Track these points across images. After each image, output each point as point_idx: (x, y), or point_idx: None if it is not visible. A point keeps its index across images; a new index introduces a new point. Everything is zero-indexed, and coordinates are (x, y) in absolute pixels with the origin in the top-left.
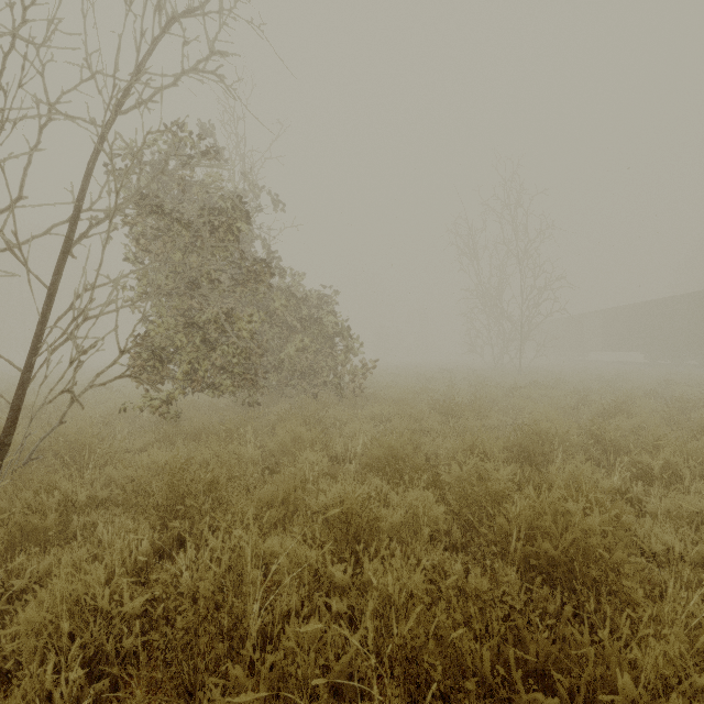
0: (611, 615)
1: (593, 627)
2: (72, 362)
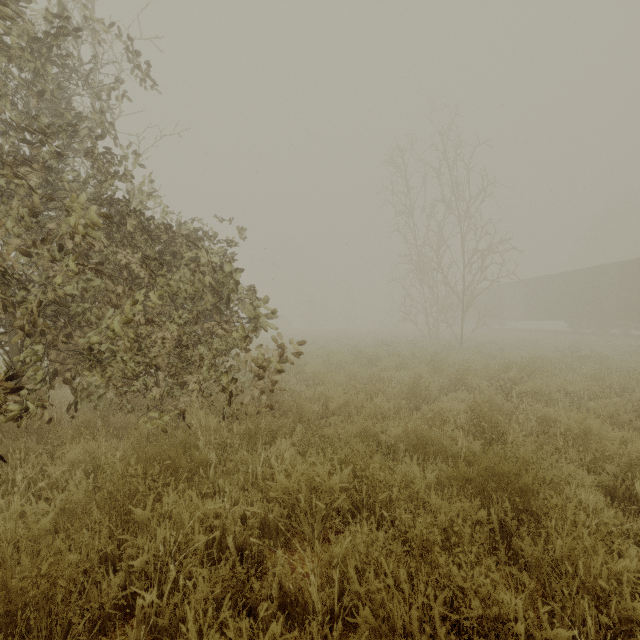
0: None
1: None
2: None
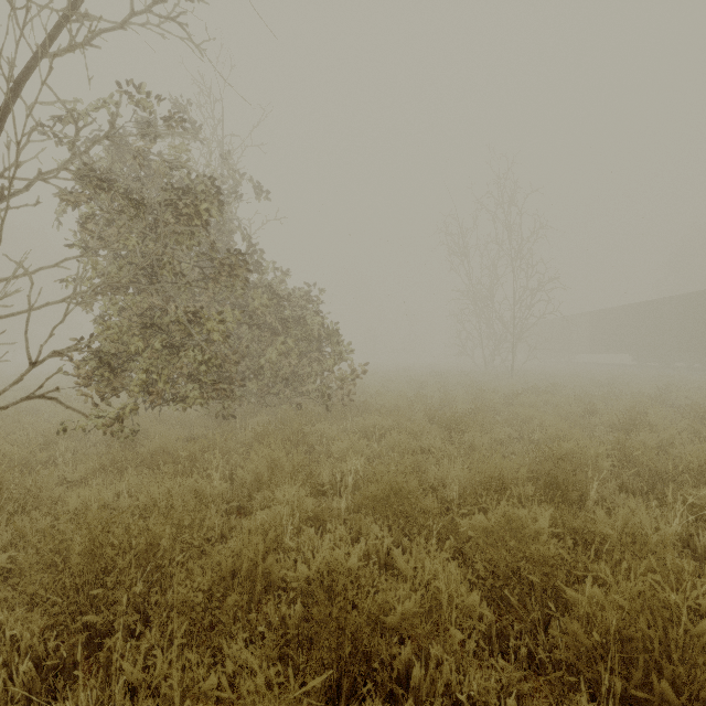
0: None
1: None
2: None
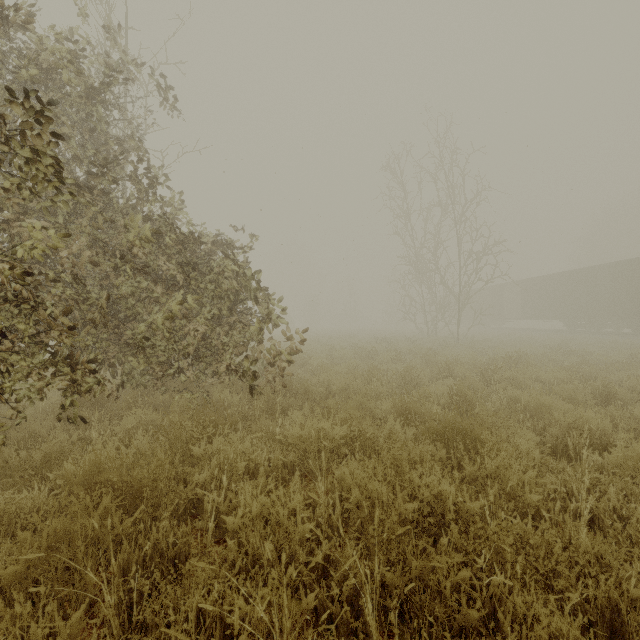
0: None
1: None
2: None
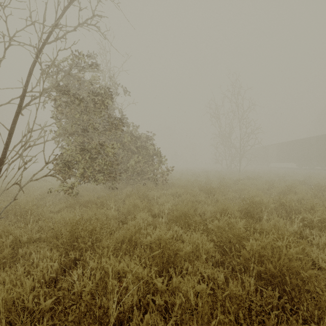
0: (311, 309)
1: (297, 312)
2: (19, 168)
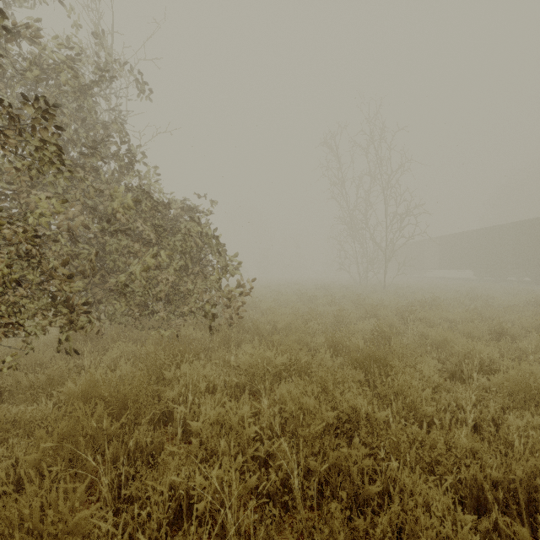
0: None
1: None
2: None
